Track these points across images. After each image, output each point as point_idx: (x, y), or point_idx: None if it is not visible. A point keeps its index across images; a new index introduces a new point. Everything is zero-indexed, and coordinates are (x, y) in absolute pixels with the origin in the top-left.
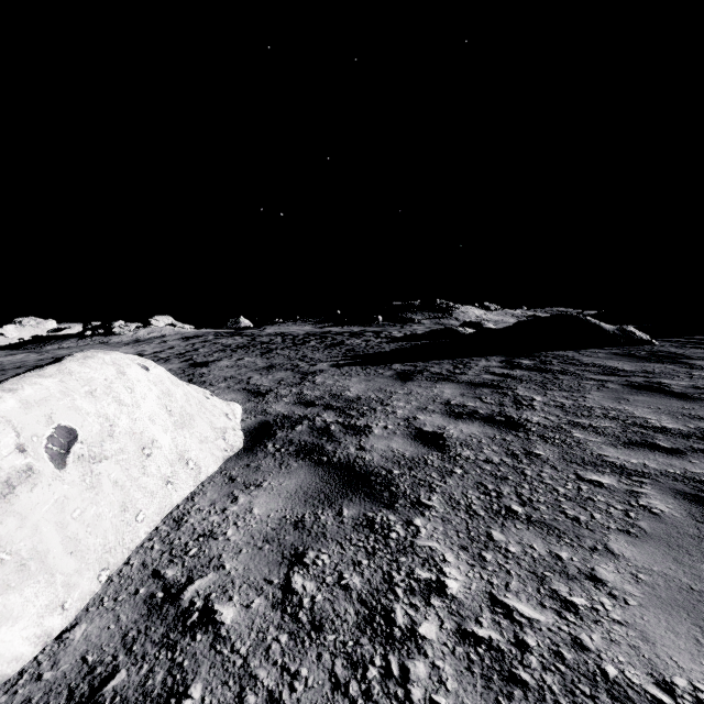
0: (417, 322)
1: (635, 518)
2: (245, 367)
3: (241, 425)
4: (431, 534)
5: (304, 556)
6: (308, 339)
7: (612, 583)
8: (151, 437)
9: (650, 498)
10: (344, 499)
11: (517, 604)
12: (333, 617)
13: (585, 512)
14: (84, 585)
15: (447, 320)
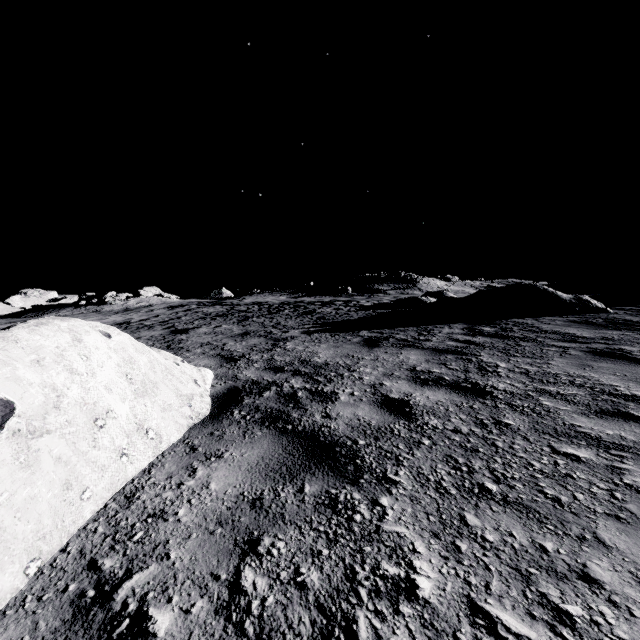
0: (383, 293)
1: (622, 500)
2: (222, 334)
3: (210, 390)
4: (399, 516)
5: (258, 543)
6: (282, 308)
7: (609, 585)
8: (106, 407)
9: (635, 476)
10: (307, 473)
11: (501, 613)
12: (285, 629)
13: (566, 491)
14: (4, 582)
15: (411, 291)
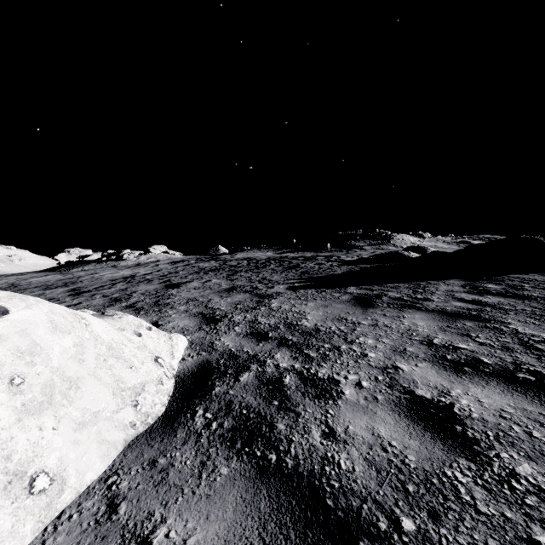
0: (360, 248)
1: None
2: (210, 289)
3: (178, 367)
4: None
5: None
6: (268, 263)
7: None
8: None
9: None
10: None
11: None
12: None
13: None
14: None
15: (385, 246)
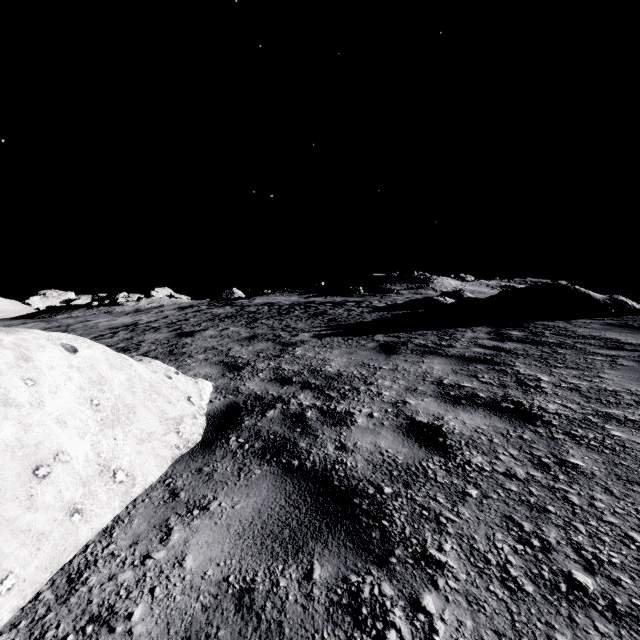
0: (396, 293)
1: None
2: (228, 338)
3: (207, 407)
4: (455, 637)
5: None
6: (293, 309)
7: None
8: (54, 447)
9: None
10: (316, 543)
11: None
12: None
13: None
14: None
15: (424, 290)
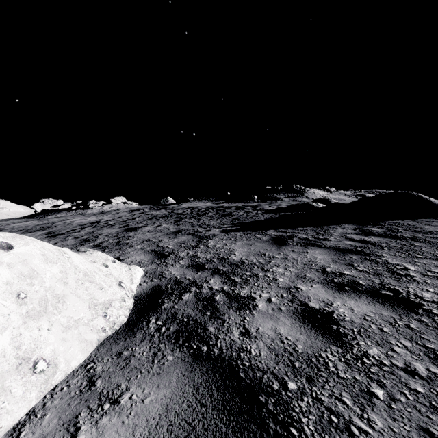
0: (280, 200)
1: None
2: (160, 232)
3: (136, 290)
4: None
5: None
6: (208, 211)
7: None
8: None
9: None
10: None
11: None
12: None
13: None
14: None
15: (300, 198)
